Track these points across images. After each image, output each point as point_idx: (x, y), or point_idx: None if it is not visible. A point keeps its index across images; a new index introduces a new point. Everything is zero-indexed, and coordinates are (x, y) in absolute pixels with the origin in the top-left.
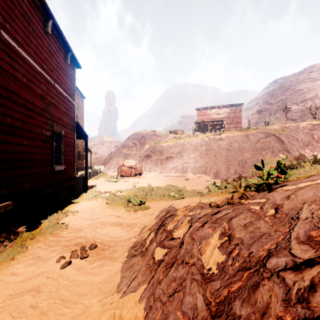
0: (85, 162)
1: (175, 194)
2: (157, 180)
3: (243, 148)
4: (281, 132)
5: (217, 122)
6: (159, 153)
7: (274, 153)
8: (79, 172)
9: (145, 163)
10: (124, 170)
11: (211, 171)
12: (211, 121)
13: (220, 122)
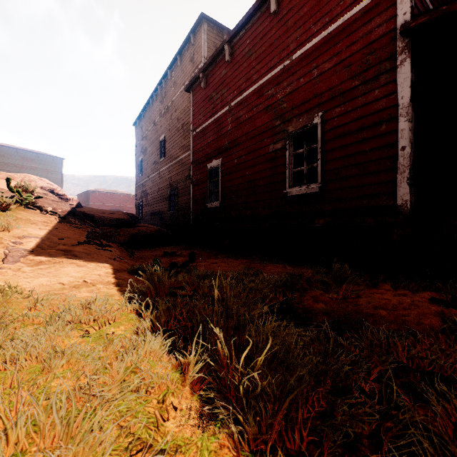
0: None
1: None
2: None
3: None
4: None
5: None
6: None
7: None
8: None
9: None
10: None
11: None
12: None
13: None
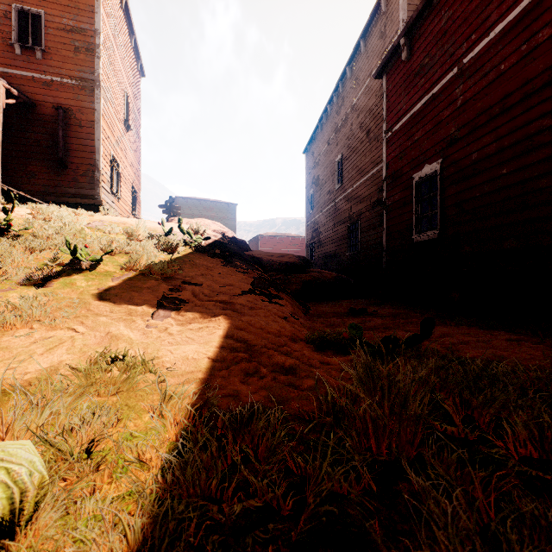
0: None
1: None
2: None
3: None
4: None
5: None
6: None
7: None
8: None
9: None
10: None
11: None
12: None
13: None
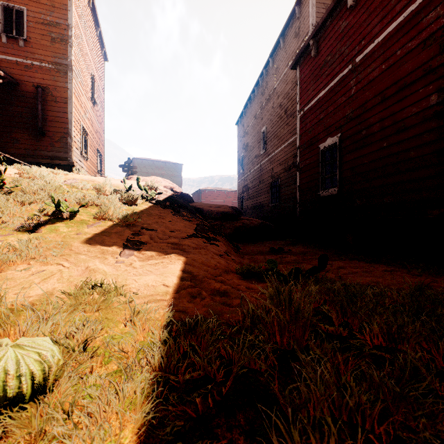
0: None
1: None
2: None
3: None
4: None
5: None
6: None
7: None
8: None
9: None
10: None
11: None
12: None
13: None
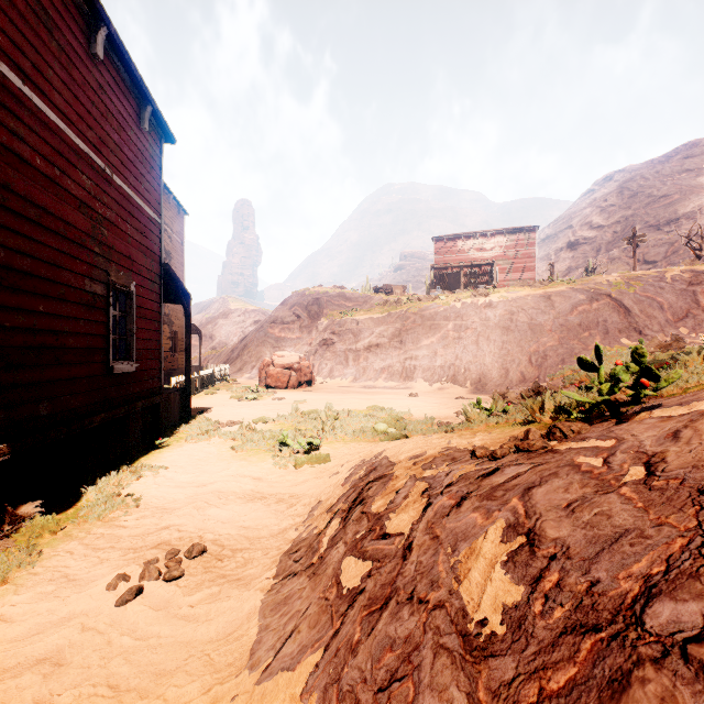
0: (186, 355)
1: (389, 428)
2: (348, 397)
3: (540, 325)
4: (624, 290)
5: (481, 267)
6: (351, 336)
7: (609, 336)
8: (173, 379)
9: (321, 358)
10: (273, 374)
11: (468, 377)
12: (467, 265)
13: (486, 267)
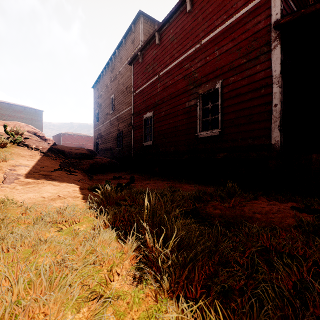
0: None
1: None
2: None
3: None
4: None
5: None
6: None
7: None
8: None
9: None
10: None
11: None
12: None
13: None
